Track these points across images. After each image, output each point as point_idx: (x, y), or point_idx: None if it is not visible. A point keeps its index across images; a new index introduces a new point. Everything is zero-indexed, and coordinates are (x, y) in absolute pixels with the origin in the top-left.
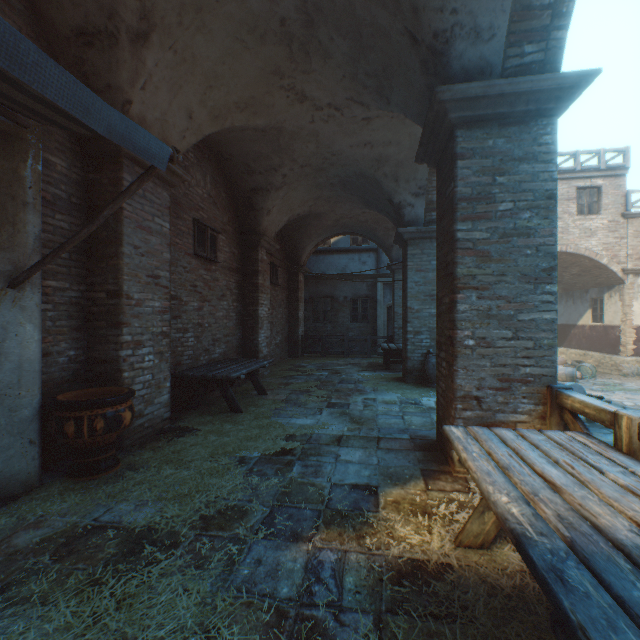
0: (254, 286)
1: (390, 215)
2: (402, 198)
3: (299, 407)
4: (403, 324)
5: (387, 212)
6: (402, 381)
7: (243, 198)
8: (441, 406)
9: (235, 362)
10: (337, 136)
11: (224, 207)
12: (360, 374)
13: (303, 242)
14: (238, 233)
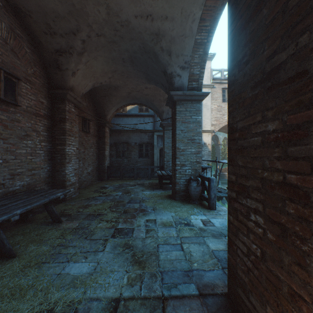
0: (62, 130)
1: (164, 85)
2: (173, 69)
3: (85, 239)
4: (172, 159)
5: (162, 84)
6: (172, 198)
7: (50, 58)
8: (247, 270)
9: (27, 195)
10: (124, 1)
11: (28, 60)
12: (144, 193)
13: (108, 106)
14: (47, 87)
